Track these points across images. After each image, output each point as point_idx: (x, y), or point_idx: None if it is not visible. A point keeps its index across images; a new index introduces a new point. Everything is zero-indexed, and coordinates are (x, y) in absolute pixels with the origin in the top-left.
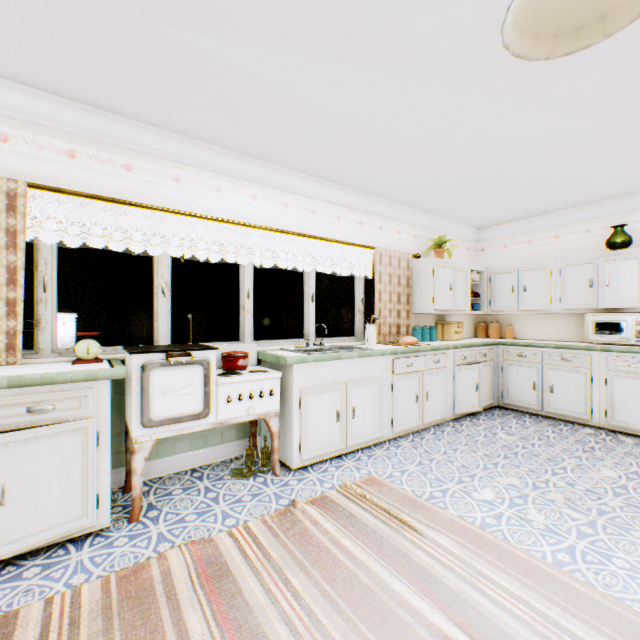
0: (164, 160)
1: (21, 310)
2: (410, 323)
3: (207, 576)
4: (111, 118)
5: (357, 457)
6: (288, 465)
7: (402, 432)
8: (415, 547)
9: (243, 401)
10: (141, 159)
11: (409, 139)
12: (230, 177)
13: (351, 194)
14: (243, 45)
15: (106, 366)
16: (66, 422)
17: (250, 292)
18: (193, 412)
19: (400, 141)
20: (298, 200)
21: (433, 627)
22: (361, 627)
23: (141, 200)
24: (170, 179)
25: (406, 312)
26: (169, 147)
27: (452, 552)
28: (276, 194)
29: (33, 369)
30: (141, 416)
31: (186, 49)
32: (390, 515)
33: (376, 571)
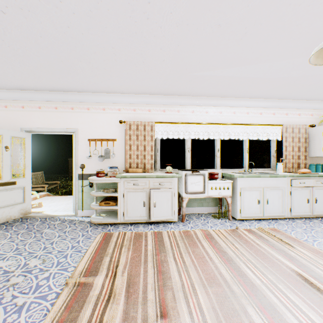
0: (188, 106)
1: (153, 157)
2: (307, 162)
3: (207, 237)
4: (174, 97)
5: (268, 221)
6: (235, 218)
7: (297, 216)
8: (289, 250)
9: (217, 190)
10: (182, 107)
11: (296, 76)
12: (211, 106)
13: (267, 101)
14: (218, 70)
15: (175, 174)
16: (167, 188)
17: (218, 149)
18: (200, 191)
19: (291, 78)
20: (240, 109)
21: (288, 266)
22: (259, 259)
23: (182, 121)
24: (190, 112)
25: (304, 156)
26: (190, 101)
27: (307, 255)
28: (229, 109)
29: (158, 174)
30: (185, 190)
31: (199, 76)
32: (280, 240)
33: (268, 250)
